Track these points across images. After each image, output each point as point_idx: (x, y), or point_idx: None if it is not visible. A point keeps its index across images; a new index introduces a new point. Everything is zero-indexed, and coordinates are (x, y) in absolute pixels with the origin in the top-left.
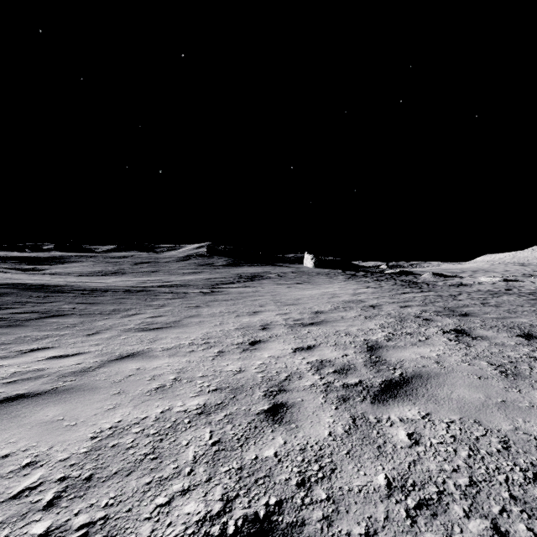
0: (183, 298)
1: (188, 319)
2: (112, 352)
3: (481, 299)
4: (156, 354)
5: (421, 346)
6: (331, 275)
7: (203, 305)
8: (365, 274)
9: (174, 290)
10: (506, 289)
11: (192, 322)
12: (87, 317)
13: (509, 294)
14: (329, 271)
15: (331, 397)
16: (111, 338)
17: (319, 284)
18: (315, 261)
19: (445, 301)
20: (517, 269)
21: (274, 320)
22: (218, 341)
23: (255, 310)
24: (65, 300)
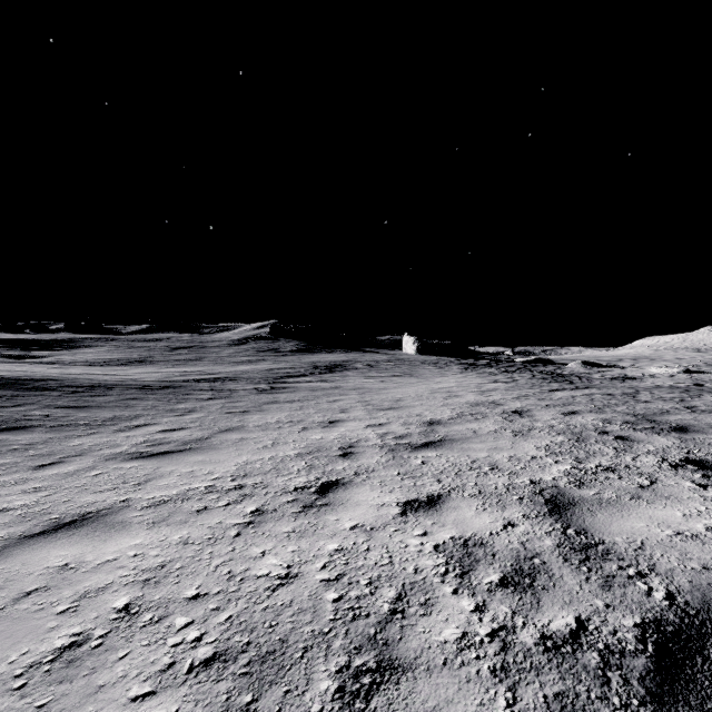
0: (226, 398)
1: (223, 434)
2: (47, 512)
3: (678, 401)
4: (129, 518)
5: (656, 503)
6: (440, 365)
7: (254, 410)
8: (488, 363)
9: (216, 386)
10: (694, 384)
11: (227, 441)
12: (61, 431)
13: (710, 393)
14: (438, 359)
15: (529, 707)
16: (73, 474)
17: (426, 378)
18: (418, 345)
19: (627, 404)
20: (693, 357)
21: (363, 438)
22: (261, 482)
23: (333, 419)
24: (40, 403)
